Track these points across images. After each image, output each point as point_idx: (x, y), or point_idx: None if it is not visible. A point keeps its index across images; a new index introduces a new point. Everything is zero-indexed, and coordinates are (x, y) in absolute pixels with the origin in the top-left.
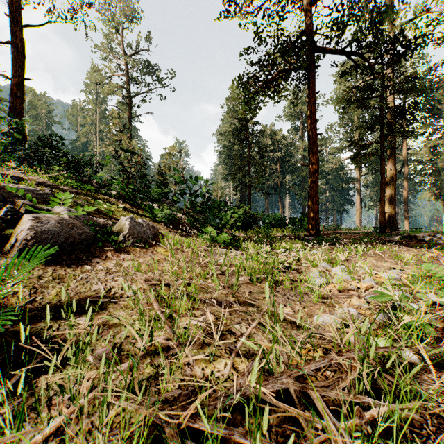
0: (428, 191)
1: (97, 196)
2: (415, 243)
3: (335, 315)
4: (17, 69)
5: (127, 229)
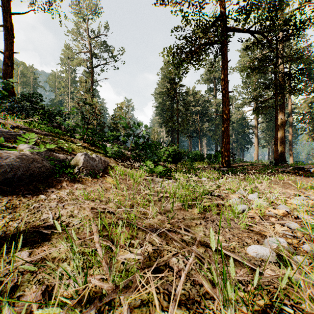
0: (307, 134)
1: (63, 137)
2: (304, 173)
3: (266, 245)
4: (9, 46)
5: (82, 163)
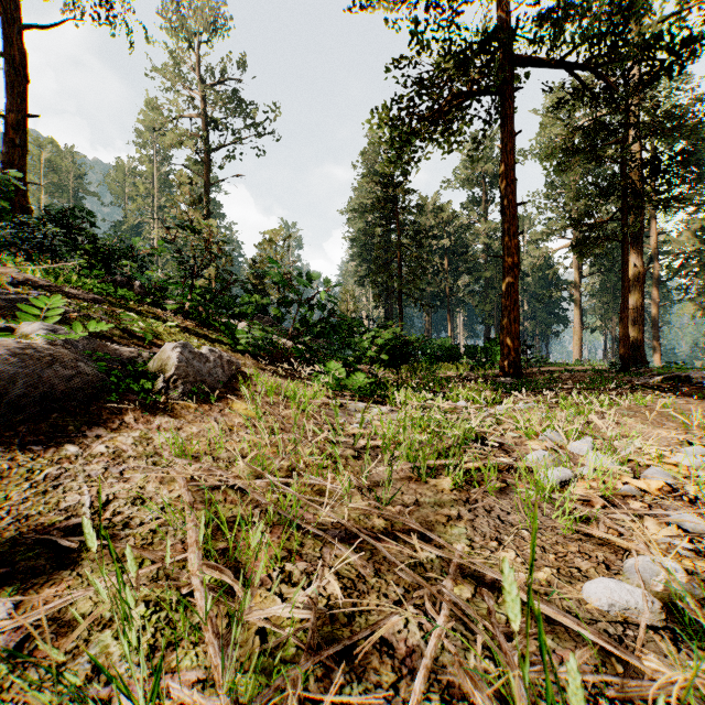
0: (692, 302)
1: (137, 308)
2: (691, 389)
3: (630, 578)
4: (16, 100)
5: (174, 367)
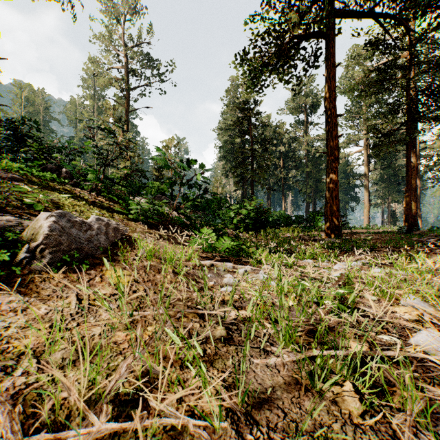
0: None
1: (56, 186)
2: None
3: None
4: None
5: (43, 237)
